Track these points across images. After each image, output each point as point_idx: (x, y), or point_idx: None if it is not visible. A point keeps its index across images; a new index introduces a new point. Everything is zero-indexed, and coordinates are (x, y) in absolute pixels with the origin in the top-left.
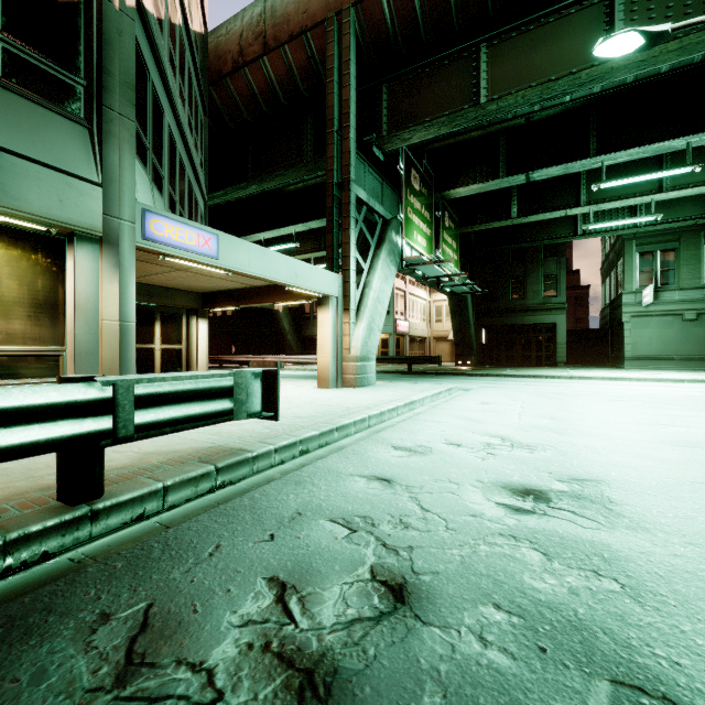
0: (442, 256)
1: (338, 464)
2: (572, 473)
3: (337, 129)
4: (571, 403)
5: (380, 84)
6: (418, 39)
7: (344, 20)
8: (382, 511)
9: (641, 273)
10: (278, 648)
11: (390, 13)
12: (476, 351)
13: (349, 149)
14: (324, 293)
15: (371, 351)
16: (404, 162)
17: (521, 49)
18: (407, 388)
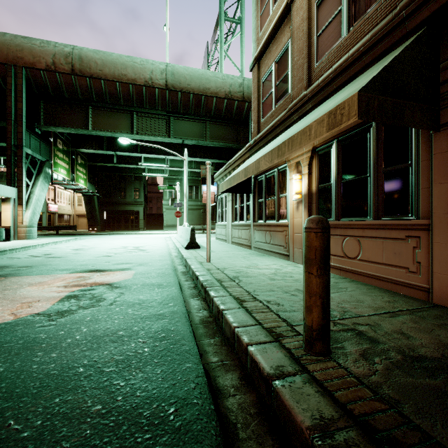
0: (76, 177)
1: (32, 250)
2: (93, 247)
3: (14, 118)
4: (117, 240)
5: (39, 99)
6: (60, 94)
7: (19, 71)
8: (47, 252)
9: (169, 193)
10: (33, 256)
11: (46, 79)
12: (100, 223)
13: (22, 131)
14: (8, 197)
15: (35, 223)
16: (53, 137)
17: (105, 116)
18: (54, 238)
